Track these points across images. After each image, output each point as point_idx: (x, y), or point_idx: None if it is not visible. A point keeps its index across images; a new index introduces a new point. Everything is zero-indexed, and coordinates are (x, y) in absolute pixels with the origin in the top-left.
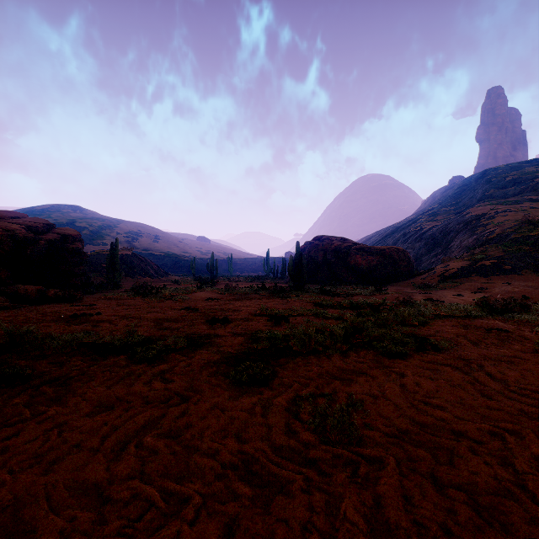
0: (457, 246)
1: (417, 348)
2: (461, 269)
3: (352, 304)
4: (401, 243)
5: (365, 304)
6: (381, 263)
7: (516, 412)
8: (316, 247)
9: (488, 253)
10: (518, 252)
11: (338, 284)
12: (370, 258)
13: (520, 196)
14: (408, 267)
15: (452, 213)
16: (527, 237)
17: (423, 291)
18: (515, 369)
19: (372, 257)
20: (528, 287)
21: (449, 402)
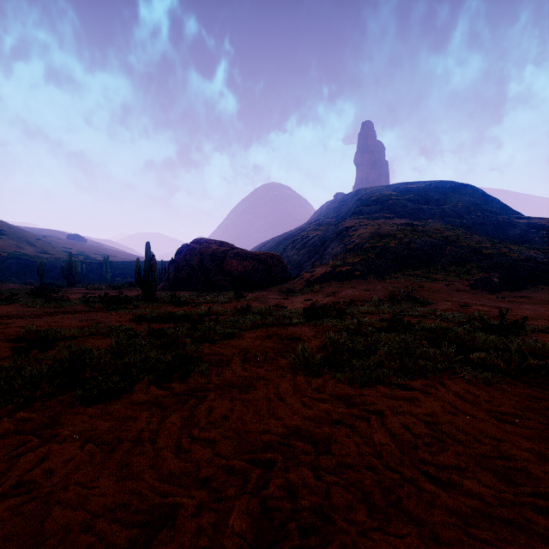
0: (329, 253)
1: (157, 379)
2: (324, 274)
3: (174, 316)
4: (289, 250)
5: (199, 314)
6: (256, 268)
7: (111, 505)
8: (192, 250)
9: (346, 261)
10: (367, 259)
11: (212, 290)
12: (246, 264)
13: (379, 213)
14: (281, 272)
15: (332, 224)
16: (375, 247)
17: (284, 297)
18: (239, 399)
19: (248, 262)
20: (367, 290)
21: (24, 505)
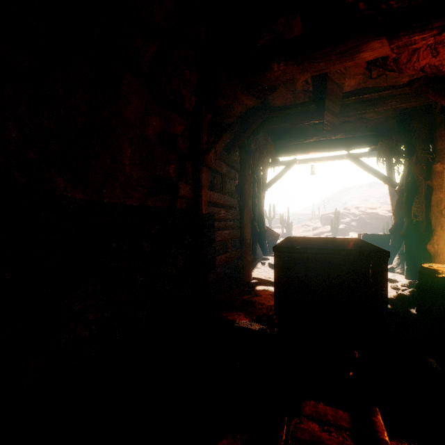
0: None
1: None
2: None
3: None
4: None
5: None
6: None
7: None
8: None
9: None
10: None
11: None
12: None
13: None
14: None
15: None
16: None
17: None
18: None
19: None
20: None
21: None
